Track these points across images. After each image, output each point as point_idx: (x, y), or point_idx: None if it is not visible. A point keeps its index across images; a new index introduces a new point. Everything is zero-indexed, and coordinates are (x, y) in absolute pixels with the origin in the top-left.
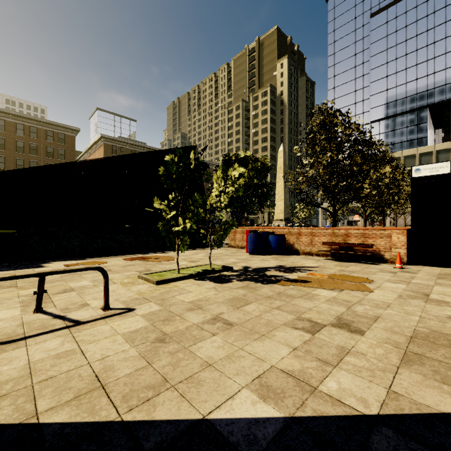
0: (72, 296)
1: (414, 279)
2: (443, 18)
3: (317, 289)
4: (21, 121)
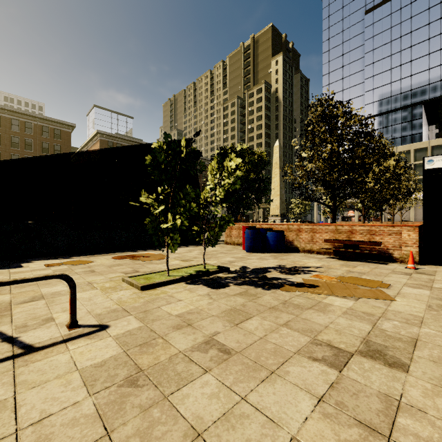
0: (38, 306)
1: (434, 283)
2: (438, 14)
3: (328, 297)
4: (16, 117)
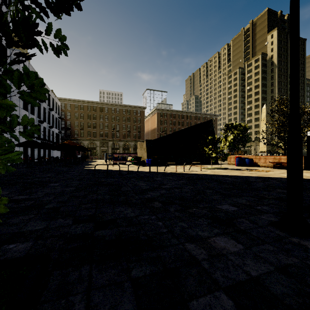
0: (191, 169)
1: None
2: None
3: (252, 171)
4: (124, 108)
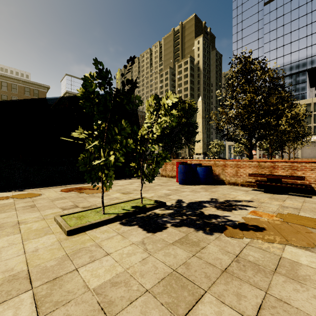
0: None
1: None
2: None
3: (286, 248)
4: (5, 80)
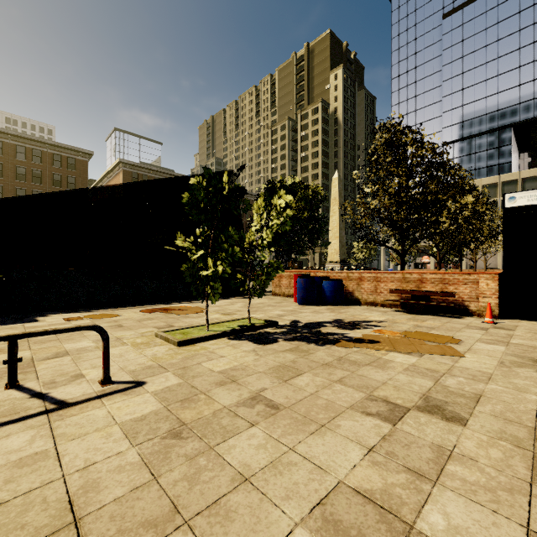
0: (64, 363)
1: (512, 338)
2: (530, 19)
3: (389, 353)
4: (22, 143)
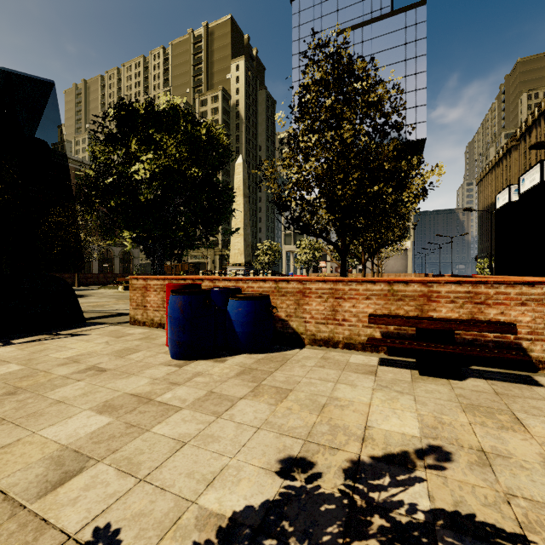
0: None
1: None
2: (404, 56)
3: None
4: None
